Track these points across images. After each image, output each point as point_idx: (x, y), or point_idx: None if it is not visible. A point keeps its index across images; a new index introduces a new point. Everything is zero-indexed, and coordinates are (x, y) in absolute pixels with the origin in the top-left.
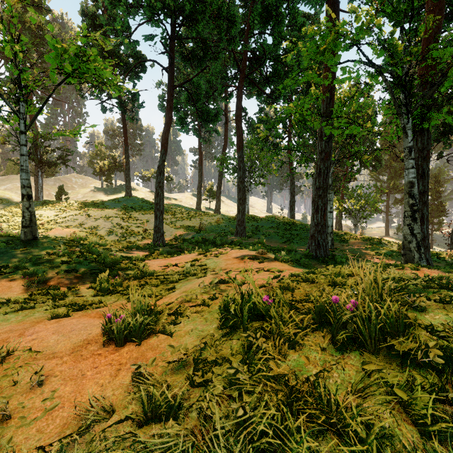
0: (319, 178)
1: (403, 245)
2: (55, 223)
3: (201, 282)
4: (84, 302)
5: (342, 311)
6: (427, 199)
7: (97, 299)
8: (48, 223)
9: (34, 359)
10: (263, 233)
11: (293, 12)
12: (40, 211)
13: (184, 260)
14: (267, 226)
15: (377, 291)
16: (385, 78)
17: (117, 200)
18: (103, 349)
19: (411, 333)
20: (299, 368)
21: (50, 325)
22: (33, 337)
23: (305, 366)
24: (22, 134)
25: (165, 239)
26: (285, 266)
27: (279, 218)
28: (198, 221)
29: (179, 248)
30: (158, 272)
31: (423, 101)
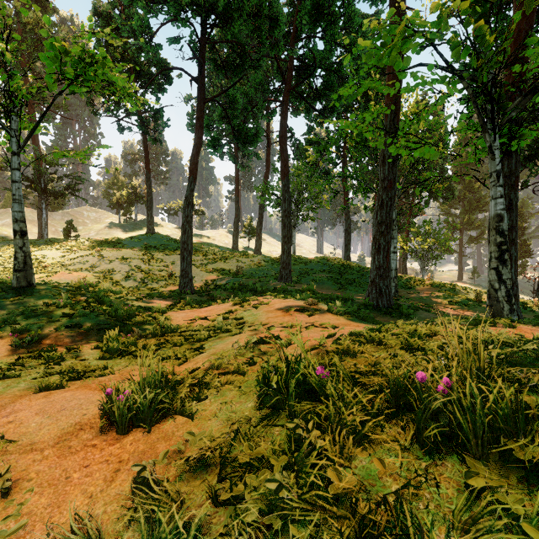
0: (381, 211)
1: (489, 294)
2: (61, 265)
3: (235, 342)
4: (85, 368)
5: (431, 394)
6: (515, 236)
7: (102, 364)
8: (53, 265)
9: (4, 453)
10: (313, 278)
11: (349, 11)
12: (43, 252)
13: (216, 312)
14: (318, 269)
15: (479, 365)
16: (467, 84)
17: (136, 238)
18: (100, 437)
19: (534, 430)
20: (370, 481)
21: (36, 401)
22: (10, 419)
23: (379, 478)
24: (14, 155)
25: (195, 285)
26: (341, 320)
27: (331, 259)
28: (234, 263)
29: (211, 296)
30: (183, 328)
31: (514, 114)
